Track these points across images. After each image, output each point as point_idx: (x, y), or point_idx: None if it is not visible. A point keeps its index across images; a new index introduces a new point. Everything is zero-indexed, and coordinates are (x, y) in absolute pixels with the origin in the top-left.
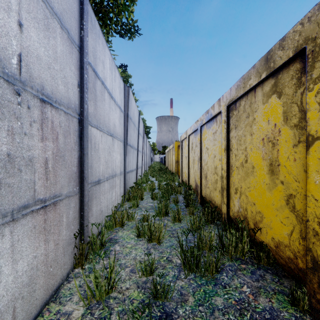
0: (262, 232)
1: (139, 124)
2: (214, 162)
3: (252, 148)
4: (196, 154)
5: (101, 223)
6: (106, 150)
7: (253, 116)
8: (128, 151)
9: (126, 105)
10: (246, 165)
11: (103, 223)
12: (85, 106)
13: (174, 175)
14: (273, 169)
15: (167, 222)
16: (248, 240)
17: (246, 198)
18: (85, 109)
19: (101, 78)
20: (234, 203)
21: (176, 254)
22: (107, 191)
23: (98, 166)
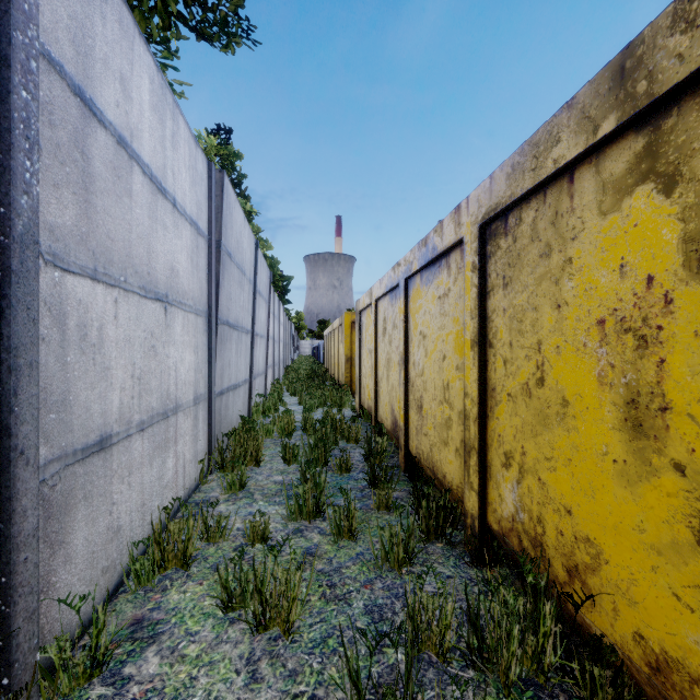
0: (599, 605)
1: (258, 269)
2: (443, 372)
3: (562, 345)
4: (394, 347)
5: (113, 567)
6: (139, 343)
7: (564, 252)
8: (221, 339)
9: (214, 218)
10: (541, 394)
11: (123, 563)
12: (18, 198)
13: (343, 392)
14: (640, 420)
15: (314, 560)
16: (558, 632)
17: (540, 488)
18: (21, 211)
19: (113, 125)
20: (500, 492)
21: (340, 680)
22: (143, 461)
23: (101, 396)
